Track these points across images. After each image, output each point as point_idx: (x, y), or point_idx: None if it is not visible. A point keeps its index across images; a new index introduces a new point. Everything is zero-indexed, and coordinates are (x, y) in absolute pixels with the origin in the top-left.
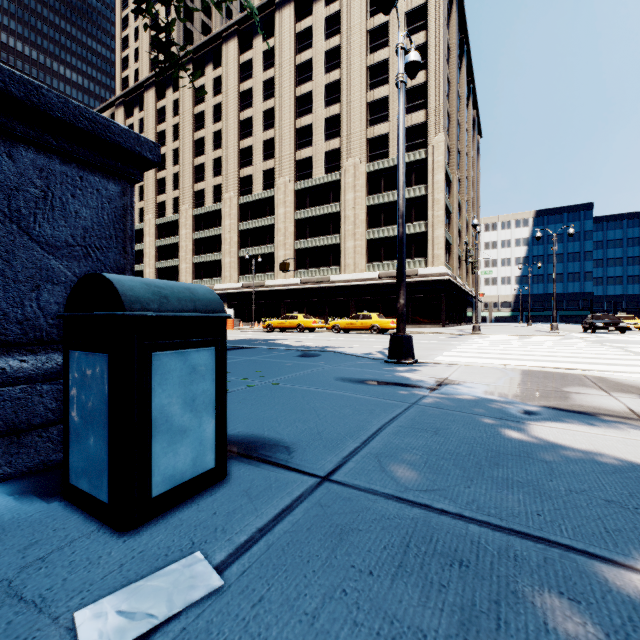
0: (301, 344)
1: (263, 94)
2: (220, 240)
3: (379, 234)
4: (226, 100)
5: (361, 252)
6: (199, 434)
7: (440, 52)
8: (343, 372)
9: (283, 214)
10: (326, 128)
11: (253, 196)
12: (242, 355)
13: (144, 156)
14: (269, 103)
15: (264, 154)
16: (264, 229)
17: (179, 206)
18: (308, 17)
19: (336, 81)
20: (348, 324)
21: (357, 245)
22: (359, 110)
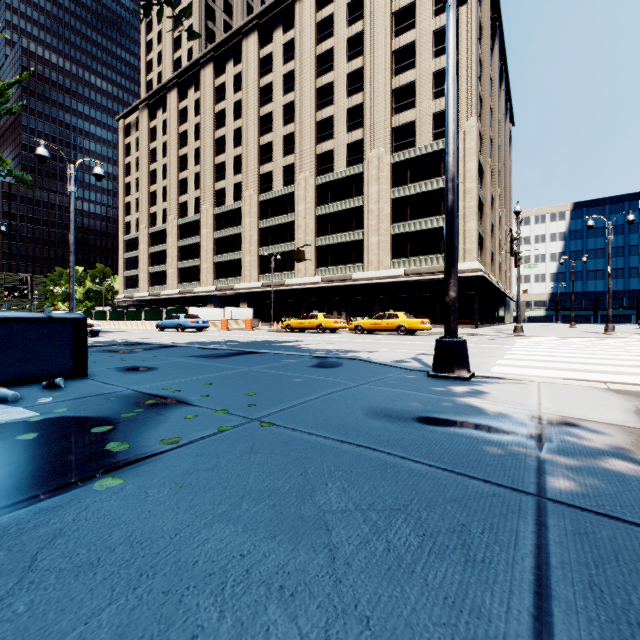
0: (320, 347)
1: (283, 88)
2: (240, 239)
3: (405, 228)
4: (246, 96)
5: (385, 248)
6: None
7: (472, 29)
8: (375, 396)
9: (303, 210)
10: (348, 119)
11: (273, 193)
12: (243, 364)
13: None
14: (289, 97)
15: (284, 149)
16: (284, 226)
17: (200, 206)
18: (329, 5)
19: (359, 69)
20: (372, 324)
21: (381, 241)
22: (383, 98)
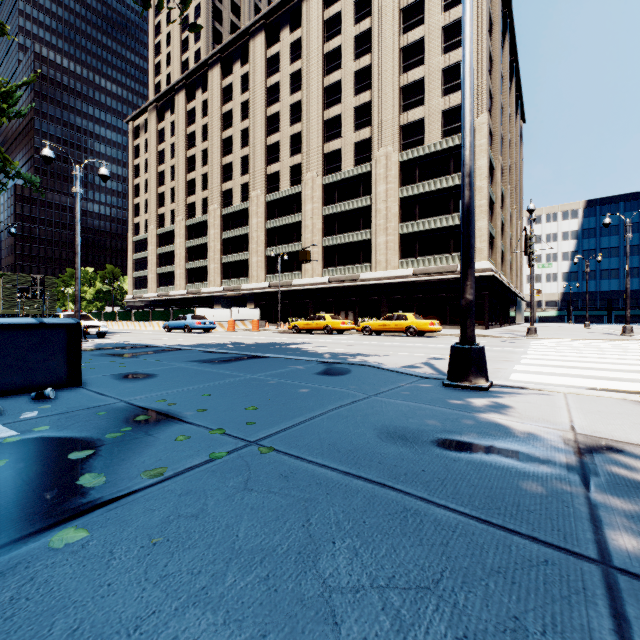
0: (327, 350)
1: (290, 87)
2: (247, 239)
3: (413, 228)
4: (253, 96)
5: (393, 248)
6: None
7: (483, 24)
8: (388, 412)
9: (311, 210)
10: (356, 118)
11: (280, 193)
12: (246, 370)
13: None
14: (296, 96)
15: (291, 149)
16: (291, 227)
17: (208, 206)
18: (337, 2)
19: (366, 67)
20: (380, 325)
21: (389, 240)
22: (391, 95)
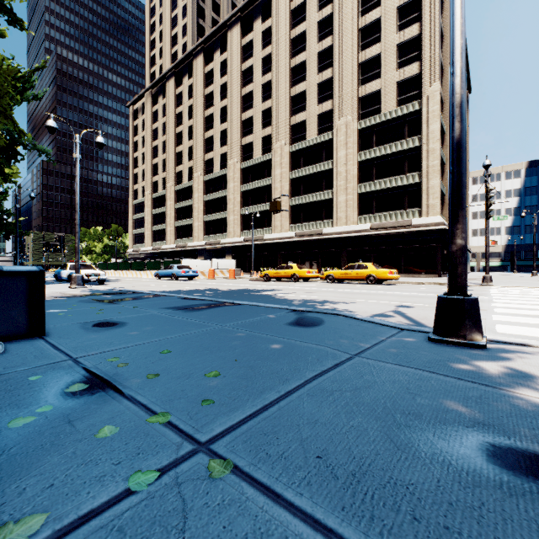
0: (295, 297)
1: (262, 69)
2: (226, 201)
3: (371, 187)
4: (230, 79)
5: (353, 205)
6: None
7: (435, 1)
8: (384, 384)
9: (279, 174)
10: (319, 92)
11: (253, 160)
12: (216, 319)
13: None
14: (267, 77)
15: (263, 123)
16: (263, 189)
17: (193, 174)
18: None
19: (328, 47)
20: (343, 274)
21: (349, 199)
22: (351, 71)
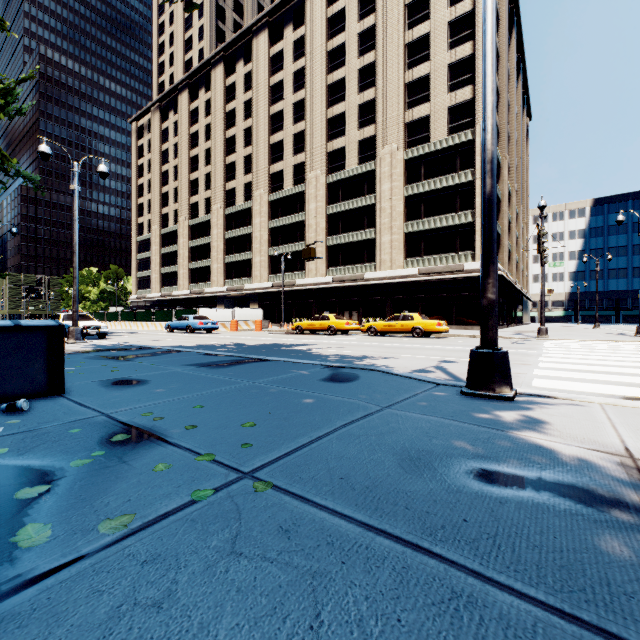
0: (332, 352)
1: (294, 85)
2: (250, 239)
3: (419, 226)
4: (256, 95)
5: (398, 247)
6: None
7: None
8: (406, 429)
9: (314, 209)
10: (360, 115)
11: (283, 192)
12: (245, 375)
13: None
14: (300, 94)
15: (295, 148)
16: (295, 226)
17: (211, 206)
18: None
19: (371, 64)
20: (386, 326)
21: (394, 239)
22: (396, 92)
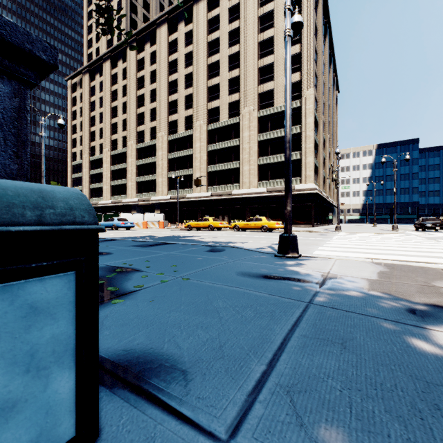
0: (211, 240)
1: (185, 63)
2: (155, 166)
3: (267, 161)
4: (159, 67)
5: (254, 173)
6: (44, 400)
7: (311, 30)
8: (243, 266)
9: (199, 147)
10: (229, 86)
11: (178, 135)
12: (164, 250)
13: (36, 55)
14: (189, 69)
15: (186, 105)
16: (186, 158)
17: (127, 142)
18: (216, 8)
19: (236, 53)
20: (245, 225)
21: (251, 168)
22: (253, 73)
